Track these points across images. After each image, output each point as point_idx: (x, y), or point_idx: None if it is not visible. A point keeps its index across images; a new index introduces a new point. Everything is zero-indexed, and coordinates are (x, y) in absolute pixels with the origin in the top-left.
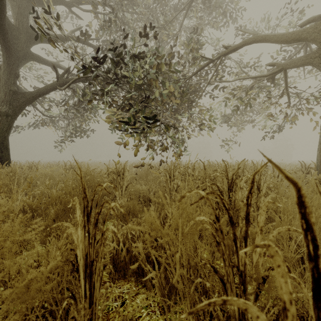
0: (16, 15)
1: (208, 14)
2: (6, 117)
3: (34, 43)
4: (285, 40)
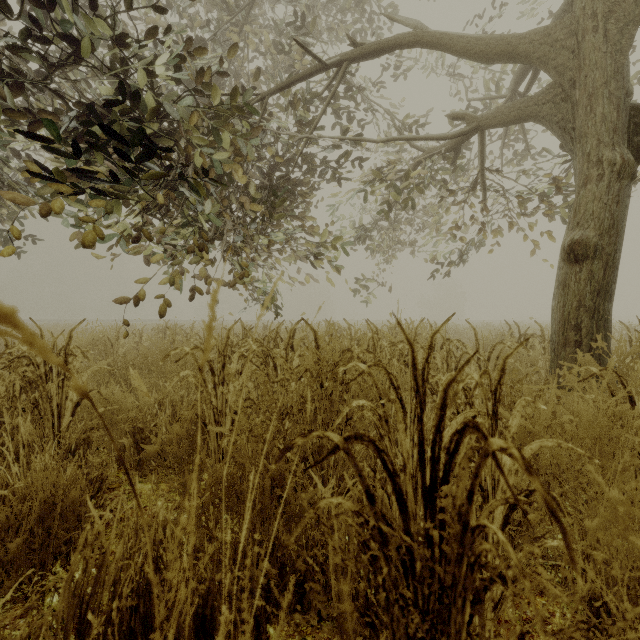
0: None
1: (327, 3)
2: None
3: None
4: (489, 59)
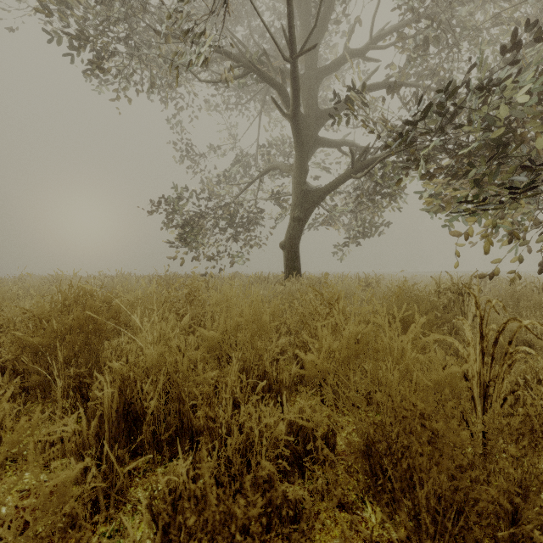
0: (306, 100)
1: None
2: (298, 222)
3: (322, 126)
4: None
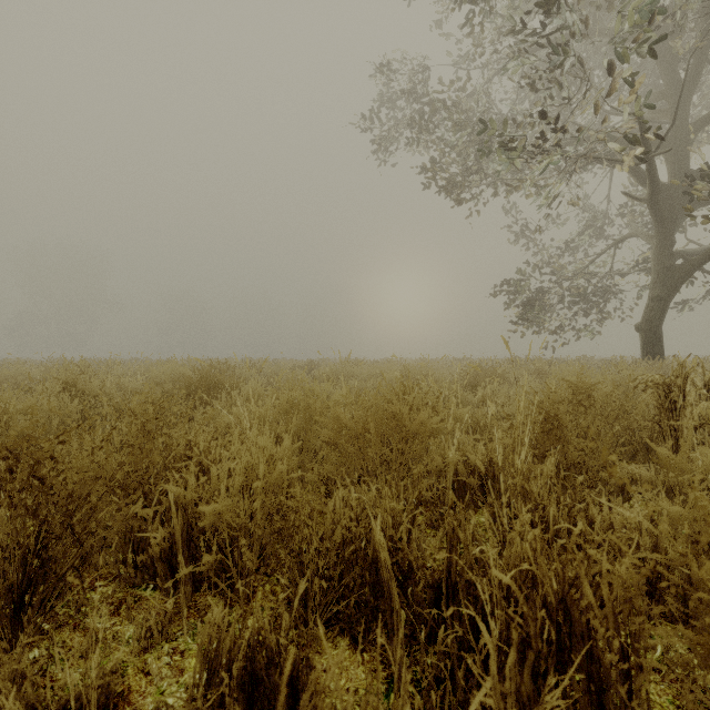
0: (671, 166)
1: None
2: (658, 302)
3: None
4: None
